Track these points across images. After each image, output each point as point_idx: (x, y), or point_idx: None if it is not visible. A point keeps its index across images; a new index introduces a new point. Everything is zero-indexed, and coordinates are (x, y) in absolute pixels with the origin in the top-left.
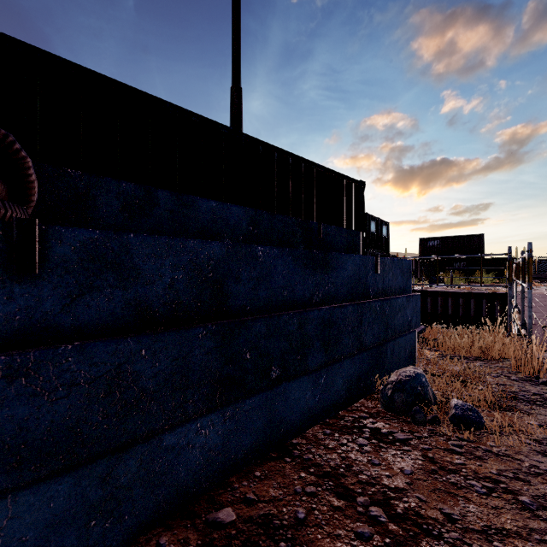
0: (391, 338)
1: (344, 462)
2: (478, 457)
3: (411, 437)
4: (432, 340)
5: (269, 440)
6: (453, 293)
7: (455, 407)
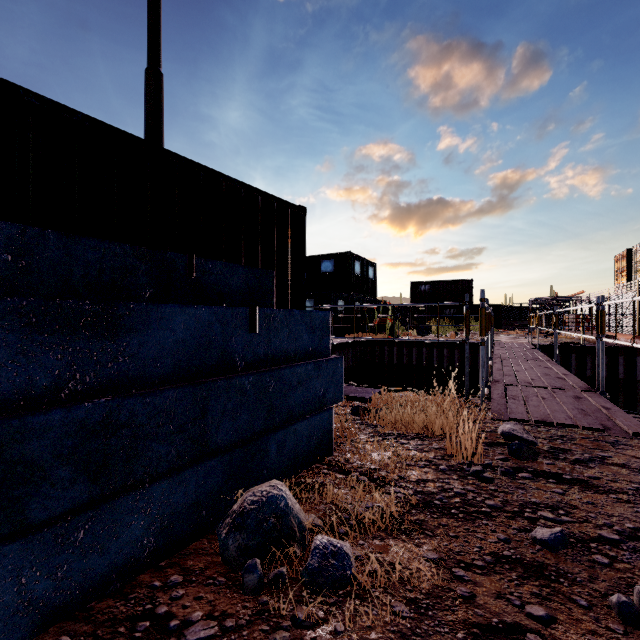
0: (282, 425)
1: None
2: None
3: (212, 632)
4: (377, 411)
5: None
6: (438, 343)
7: (314, 552)
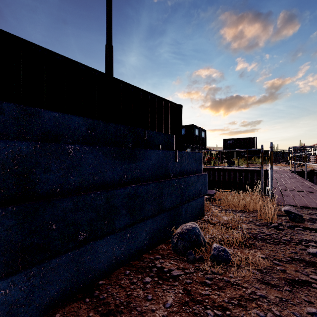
0: (186, 201)
1: (126, 300)
2: (219, 288)
3: (182, 273)
4: (219, 200)
5: (77, 285)
6: (239, 170)
7: (214, 249)
